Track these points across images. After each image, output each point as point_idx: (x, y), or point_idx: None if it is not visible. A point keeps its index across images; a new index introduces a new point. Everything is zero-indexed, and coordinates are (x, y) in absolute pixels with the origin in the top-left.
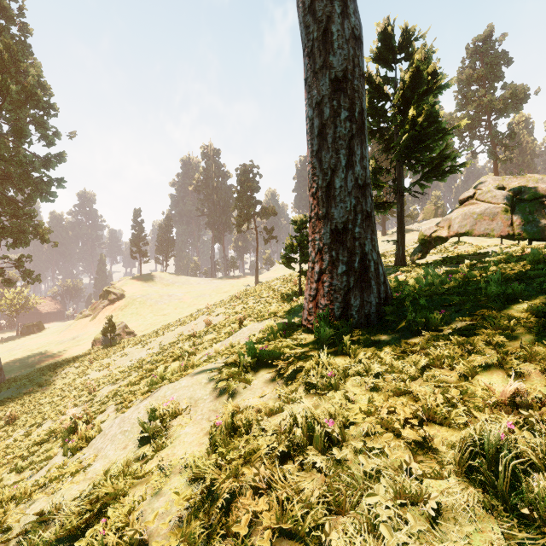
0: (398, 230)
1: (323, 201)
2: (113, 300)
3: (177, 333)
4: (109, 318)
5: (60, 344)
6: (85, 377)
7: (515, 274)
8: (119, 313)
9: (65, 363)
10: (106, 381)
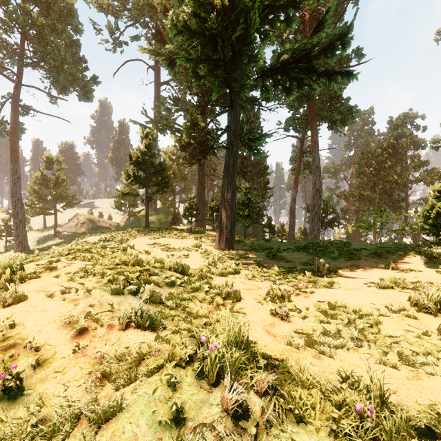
0: (55, 224)
1: (18, 238)
2: None
3: None
4: None
5: None
6: None
7: (50, 246)
8: None
9: None
10: None
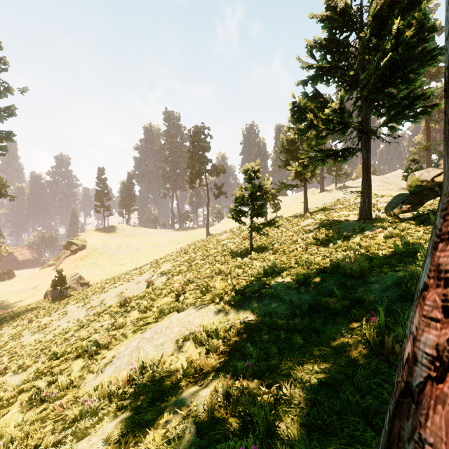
0: (364, 180)
1: None
2: (74, 251)
3: (120, 291)
4: (59, 271)
5: (20, 293)
6: (19, 340)
7: None
8: (79, 263)
9: (9, 319)
10: (25, 355)
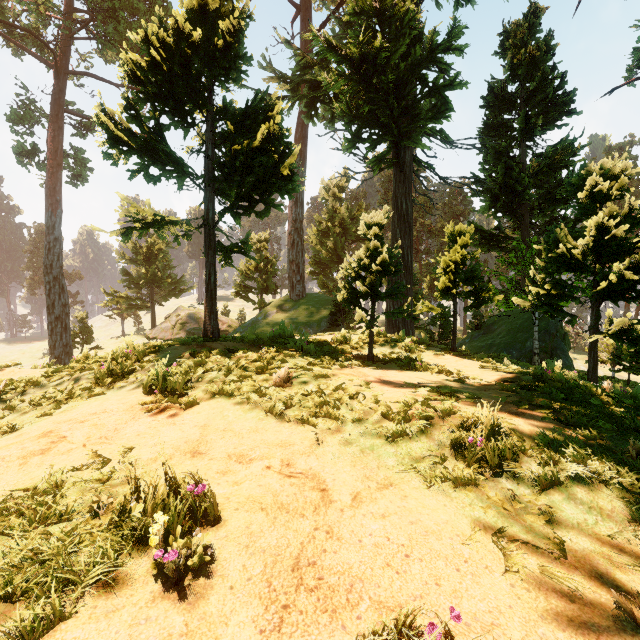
0: (152, 324)
1: (53, 349)
2: None
3: None
4: None
5: None
6: None
7: None
8: None
9: None
10: None
